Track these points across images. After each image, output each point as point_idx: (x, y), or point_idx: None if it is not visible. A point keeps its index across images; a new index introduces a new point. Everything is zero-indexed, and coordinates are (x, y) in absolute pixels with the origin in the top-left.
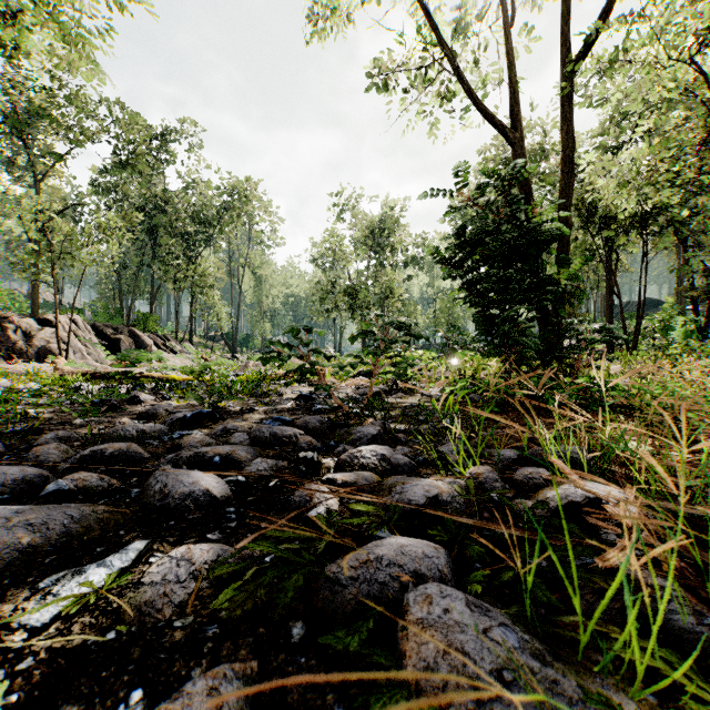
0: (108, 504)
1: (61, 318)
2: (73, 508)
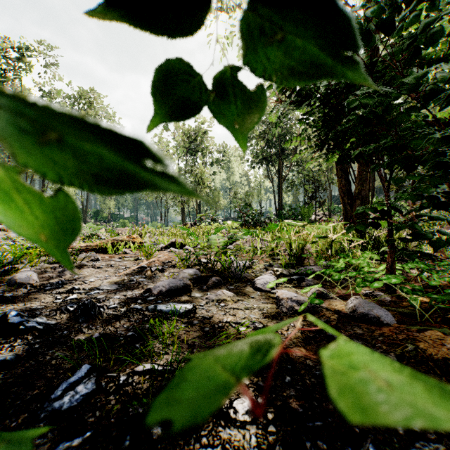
0: None
1: None
2: None
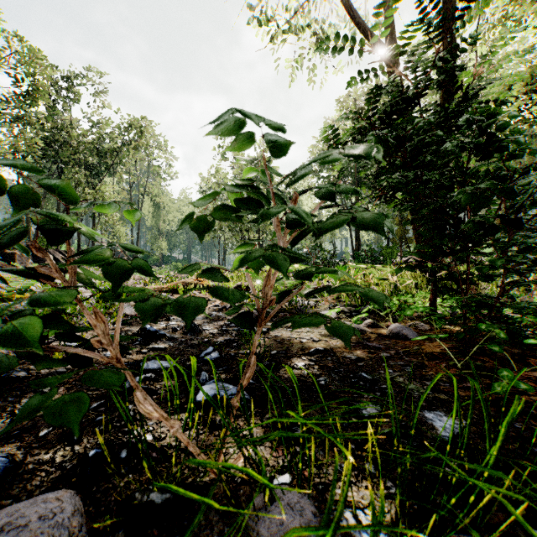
0: None
1: None
2: None
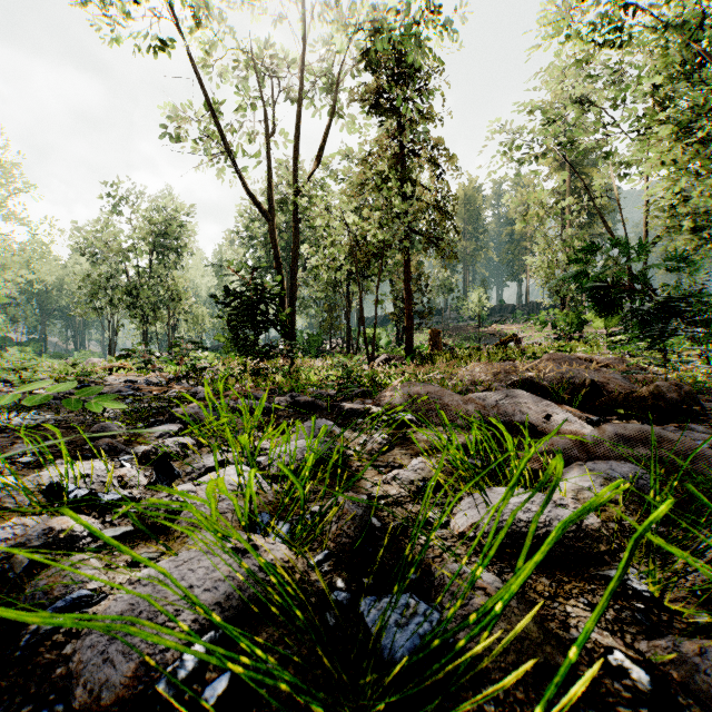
0: None
1: None
2: None
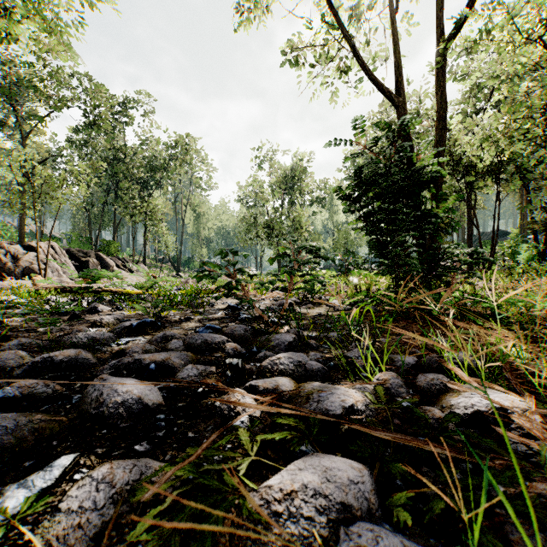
0: (49, 410)
1: (42, 245)
2: (10, 419)
